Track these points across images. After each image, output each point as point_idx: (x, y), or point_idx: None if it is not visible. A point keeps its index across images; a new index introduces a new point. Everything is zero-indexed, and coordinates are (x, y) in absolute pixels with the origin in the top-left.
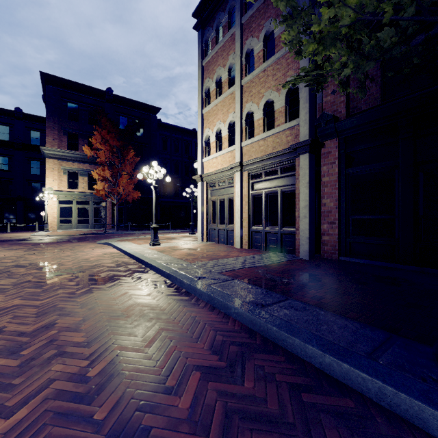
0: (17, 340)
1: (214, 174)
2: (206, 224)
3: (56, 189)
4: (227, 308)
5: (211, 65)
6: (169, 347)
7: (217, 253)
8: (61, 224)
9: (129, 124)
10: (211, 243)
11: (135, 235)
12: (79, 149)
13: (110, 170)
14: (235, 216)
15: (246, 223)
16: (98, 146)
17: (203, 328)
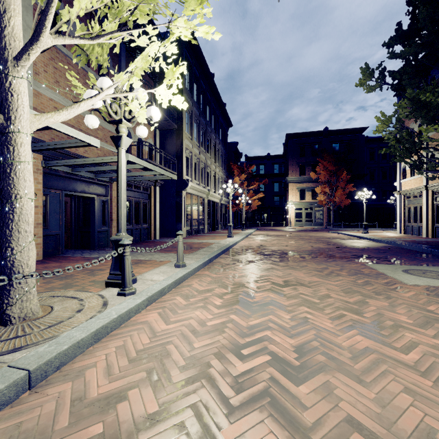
0: (338, 242)
1: (408, 191)
2: (403, 223)
3: (293, 201)
4: (391, 243)
5: (407, 120)
6: (372, 245)
7: (404, 237)
8: (296, 223)
9: (340, 148)
10: (406, 235)
11: (348, 230)
12: (306, 174)
13: (327, 185)
14: (422, 218)
15: (430, 222)
16: (320, 172)
17: (381, 245)
